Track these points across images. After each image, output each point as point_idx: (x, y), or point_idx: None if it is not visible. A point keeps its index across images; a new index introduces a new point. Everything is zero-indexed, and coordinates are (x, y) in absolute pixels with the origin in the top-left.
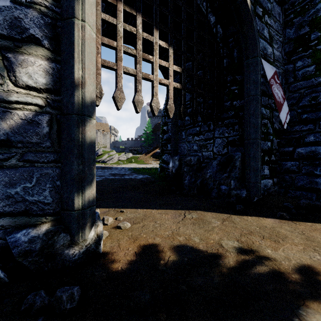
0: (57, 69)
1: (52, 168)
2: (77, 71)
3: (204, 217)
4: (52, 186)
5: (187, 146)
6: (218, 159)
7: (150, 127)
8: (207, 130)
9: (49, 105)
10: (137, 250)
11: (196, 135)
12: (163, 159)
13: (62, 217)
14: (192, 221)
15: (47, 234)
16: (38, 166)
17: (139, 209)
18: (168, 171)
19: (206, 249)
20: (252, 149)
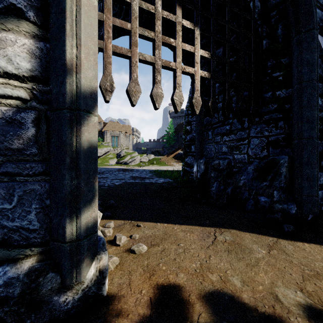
0: (47, 51)
1: (39, 182)
2: (70, 50)
3: (241, 240)
4: (39, 207)
5: (215, 147)
6: (256, 163)
7: (172, 128)
8: (240, 128)
9: (35, 98)
10: (153, 294)
11: (225, 134)
12: (186, 161)
13: (51, 249)
14: (226, 247)
15: (30, 275)
16: (20, 180)
17: (158, 224)
18: (192, 175)
19: (255, 303)
20: (305, 151)
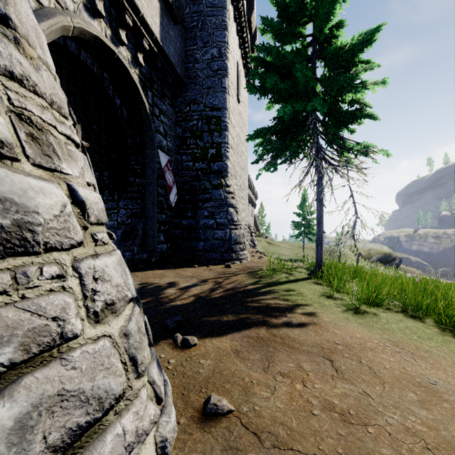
0: None
1: None
2: None
3: None
4: None
5: None
6: (123, 228)
7: None
8: (111, 199)
9: None
10: None
11: None
12: None
13: None
14: None
15: None
16: None
17: None
18: None
19: None
20: (151, 221)
